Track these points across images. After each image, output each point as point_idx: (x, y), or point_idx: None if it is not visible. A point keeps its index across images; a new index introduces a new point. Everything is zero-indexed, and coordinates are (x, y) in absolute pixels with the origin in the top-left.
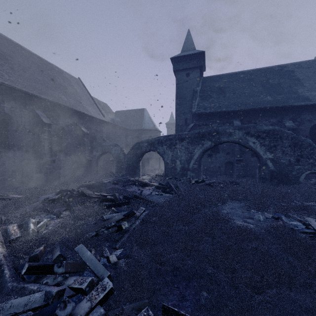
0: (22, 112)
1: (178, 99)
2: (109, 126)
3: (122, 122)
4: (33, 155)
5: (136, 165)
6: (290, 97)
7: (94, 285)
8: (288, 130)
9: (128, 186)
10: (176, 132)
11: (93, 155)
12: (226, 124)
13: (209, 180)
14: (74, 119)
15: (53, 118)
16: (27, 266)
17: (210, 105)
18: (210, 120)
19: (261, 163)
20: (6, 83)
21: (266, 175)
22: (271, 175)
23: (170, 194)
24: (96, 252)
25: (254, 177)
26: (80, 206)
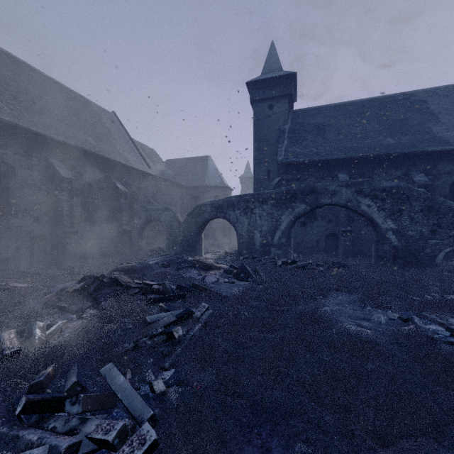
0: (30, 162)
1: (258, 142)
2: (158, 182)
3: (176, 176)
4: (46, 224)
5: (195, 238)
6: (421, 139)
7: (127, 434)
8: (418, 187)
9: (184, 270)
10: (254, 190)
11: (134, 223)
12: (328, 179)
13: (303, 261)
14: (106, 172)
15: (75, 170)
16: (24, 401)
17: (304, 151)
18: (303, 172)
19: (379, 235)
20: (6, 118)
21: (386, 253)
22: (394, 253)
23: (246, 282)
24: (133, 374)
25: (368, 257)
26: (112, 301)
